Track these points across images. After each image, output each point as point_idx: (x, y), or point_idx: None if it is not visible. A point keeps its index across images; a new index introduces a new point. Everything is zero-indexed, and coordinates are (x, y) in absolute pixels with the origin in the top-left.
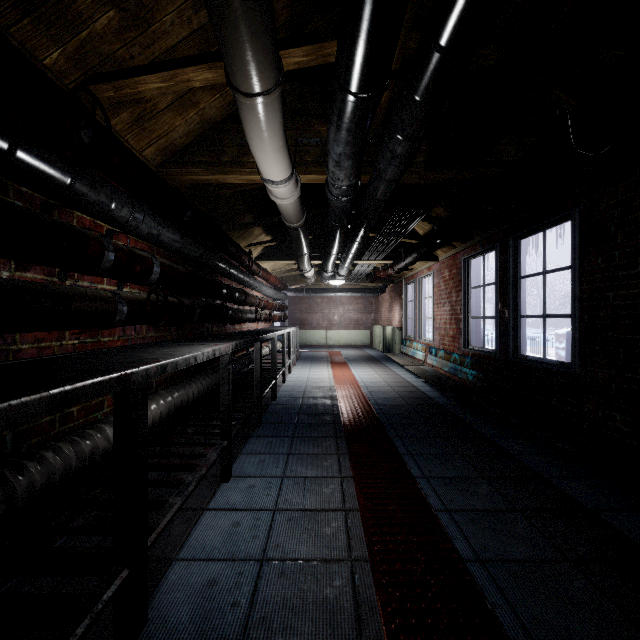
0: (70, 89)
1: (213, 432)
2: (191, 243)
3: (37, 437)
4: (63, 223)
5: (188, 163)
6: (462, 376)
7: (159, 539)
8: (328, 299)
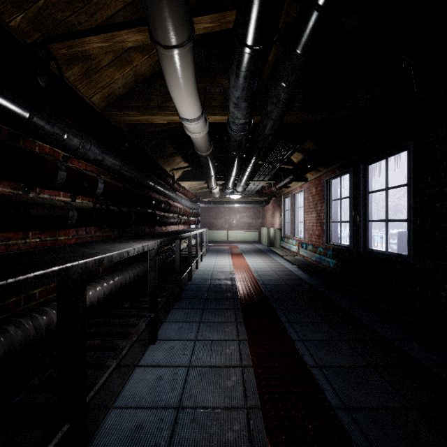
0: (28, 44)
1: (144, 306)
2: (128, 167)
3: (5, 313)
4: (23, 148)
5: (125, 107)
6: (325, 264)
7: (100, 390)
8: (229, 209)
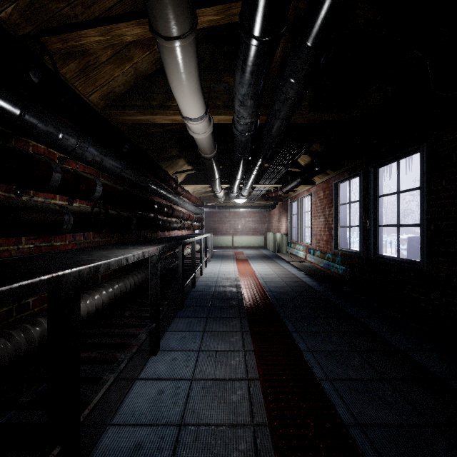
0: (19, 35)
1: (145, 315)
2: (128, 169)
3: None
4: (14, 147)
5: (125, 106)
6: (334, 270)
7: (97, 406)
8: (234, 213)
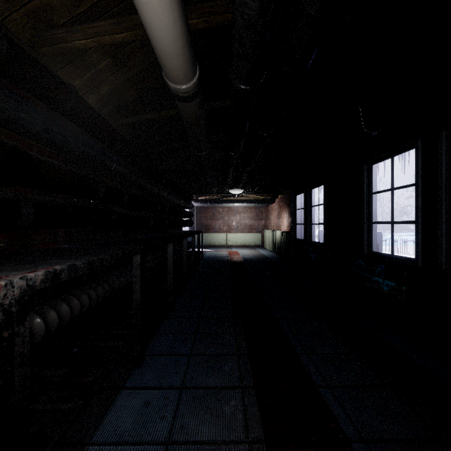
0: None
1: None
2: (3, 97)
3: None
4: None
5: None
6: (371, 285)
7: None
8: (228, 209)
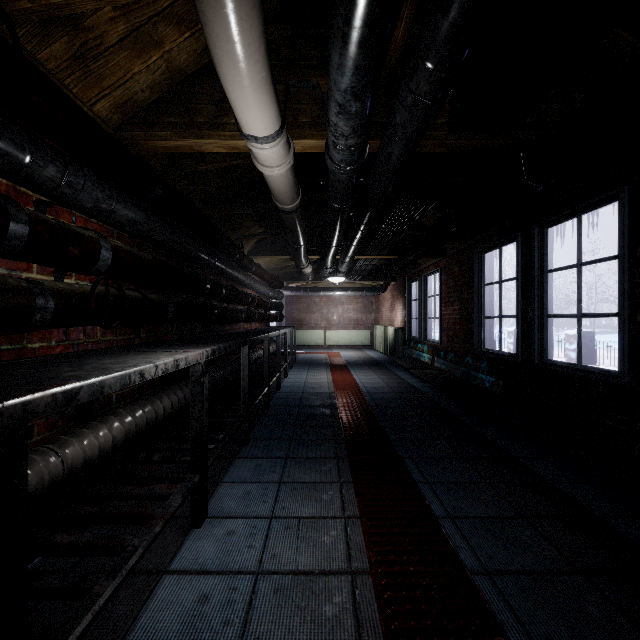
0: None
1: (184, 460)
2: (161, 226)
3: None
4: None
5: (154, 124)
6: (477, 382)
7: (91, 628)
8: (327, 298)
